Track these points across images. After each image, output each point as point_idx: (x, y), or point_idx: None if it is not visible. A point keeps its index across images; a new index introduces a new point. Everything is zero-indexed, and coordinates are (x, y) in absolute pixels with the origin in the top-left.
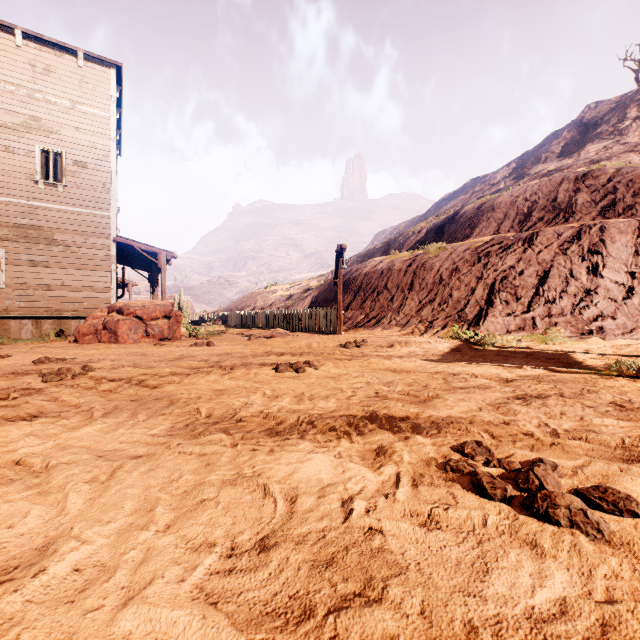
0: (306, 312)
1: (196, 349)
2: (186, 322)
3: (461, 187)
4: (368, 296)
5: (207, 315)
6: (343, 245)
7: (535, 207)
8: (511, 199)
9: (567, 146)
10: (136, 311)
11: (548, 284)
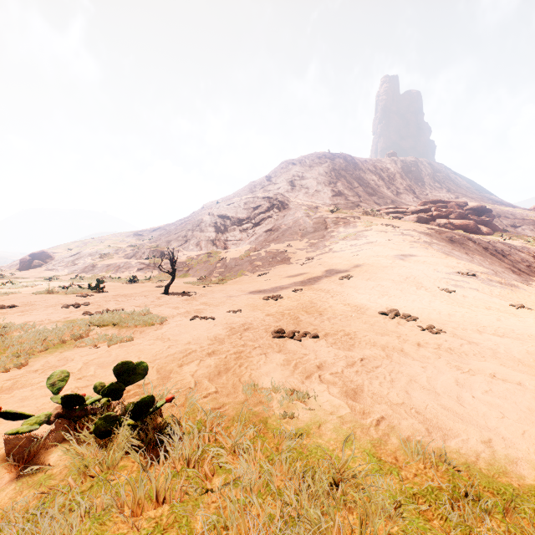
0: None
1: None
2: None
3: None
4: None
5: None
6: None
7: None
8: None
9: None
10: None
11: None
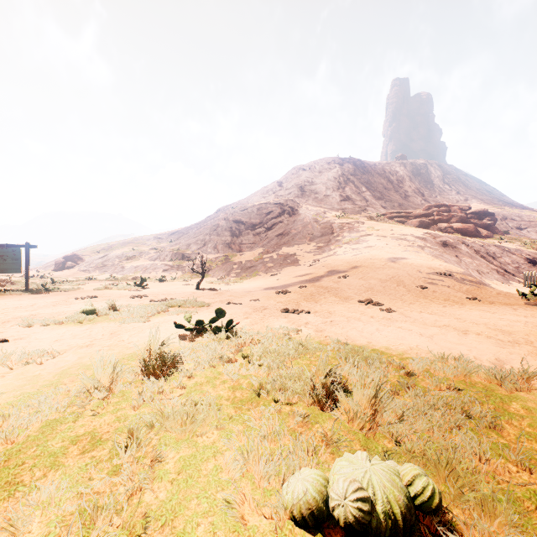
0: None
1: None
2: None
3: None
4: None
5: None
6: None
7: None
8: None
9: None
10: None
11: None
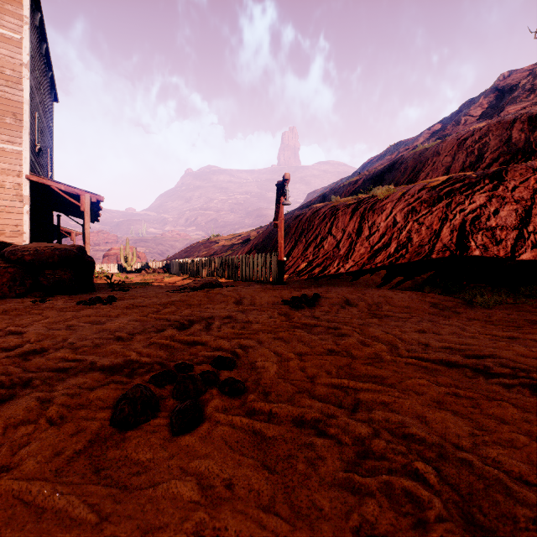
0: (243, 259)
1: (75, 310)
2: (132, 270)
3: (385, 151)
4: (310, 242)
5: (152, 264)
6: (286, 175)
7: (487, 148)
8: (458, 142)
9: (484, 110)
10: (25, 256)
11: (533, 224)
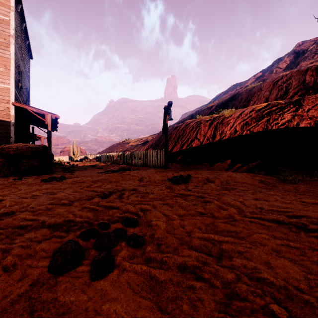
0: (143, 153)
1: (39, 185)
2: (77, 160)
3: (228, 89)
4: (184, 143)
5: (89, 156)
6: (170, 102)
7: (290, 86)
8: (273, 83)
9: (287, 64)
10: (10, 152)
11: None
